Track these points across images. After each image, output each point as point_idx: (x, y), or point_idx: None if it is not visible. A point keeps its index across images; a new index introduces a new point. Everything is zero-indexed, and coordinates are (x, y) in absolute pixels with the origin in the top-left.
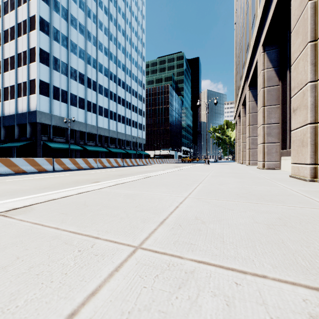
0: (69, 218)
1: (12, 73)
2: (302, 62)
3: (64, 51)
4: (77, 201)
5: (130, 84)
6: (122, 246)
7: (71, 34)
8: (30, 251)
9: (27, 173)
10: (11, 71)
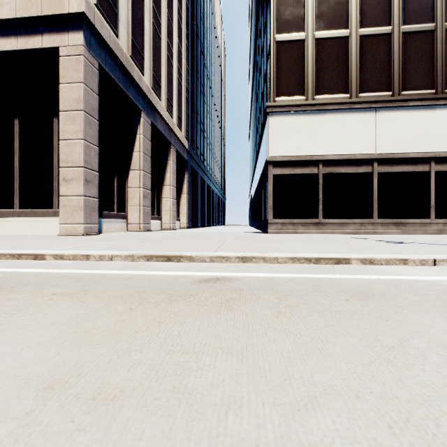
0: None
1: None
2: None
3: None
4: None
5: None
6: None
7: None
8: None
9: None
10: None
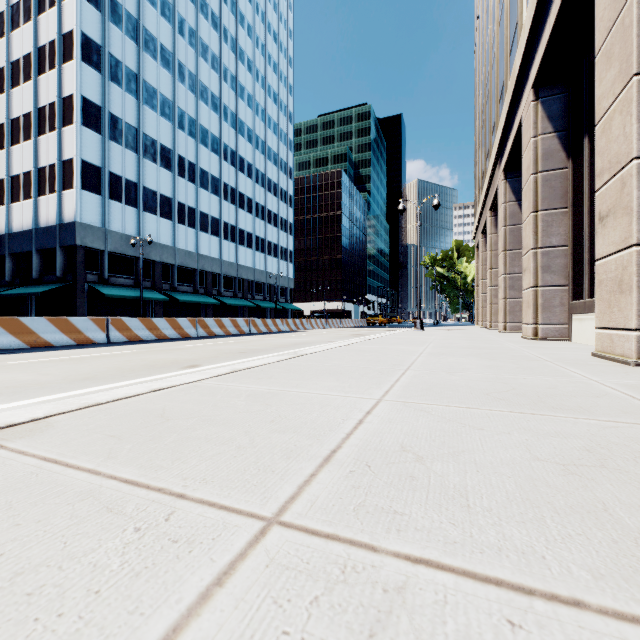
0: (124, 448)
1: (27, 146)
2: (619, 117)
3: (131, 103)
4: (147, 408)
5: (264, 170)
6: (236, 518)
7: (144, 68)
8: (24, 530)
9: (53, 348)
10: (26, 142)
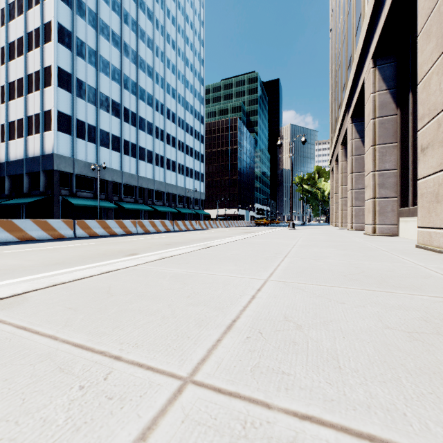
0: (77, 317)
1: (20, 101)
2: (436, 77)
3: (92, 71)
4: (97, 286)
5: (184, 117)
6: (159, 377)
7: (101, 47)
8: None
9: (36, 241)
10: (19, 98)
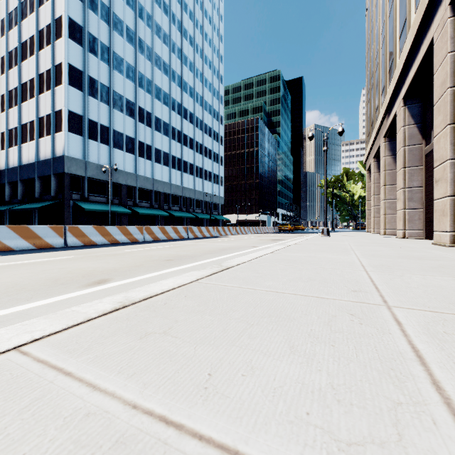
0: None
1: (32, 102)
2: None
3: (104, 68)
4: None
5: (202, 117)
6: None
7: (114, 43)
8: None
9: (7, 253)
10: (31, 100)
